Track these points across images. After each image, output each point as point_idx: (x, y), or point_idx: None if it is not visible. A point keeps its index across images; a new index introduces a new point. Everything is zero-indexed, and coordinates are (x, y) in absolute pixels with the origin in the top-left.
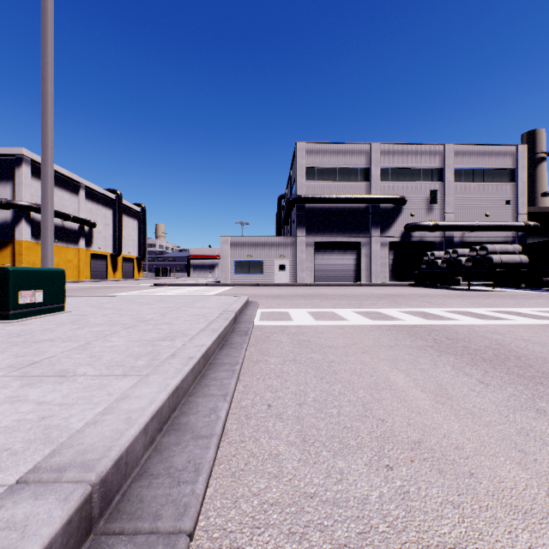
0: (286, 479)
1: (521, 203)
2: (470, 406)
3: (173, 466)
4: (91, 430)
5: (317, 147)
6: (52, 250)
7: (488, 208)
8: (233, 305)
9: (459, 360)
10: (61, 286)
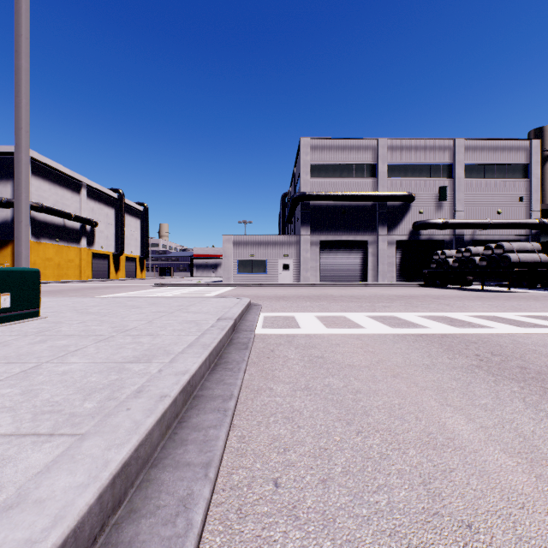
0: None
1: (535, 200)
2: None
3: None
4: None
5: (322, 143)
6: (27, 247)
7: (500, 205)
8: (233, 310)
9: (527, 390)
10: (34, 289)
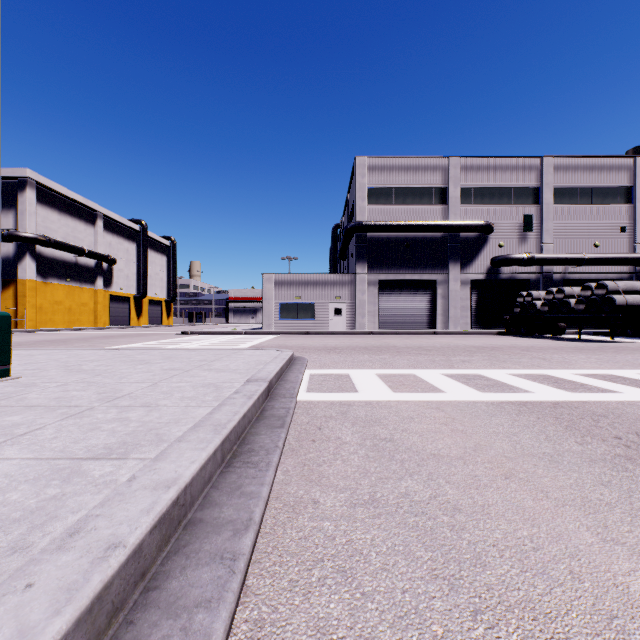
0: None
1: None
2: None
3: None
4: None
5: (382, 163)
6: None
7: (598, 237)
8: (269, 367)
9: None
10: (2, 339)
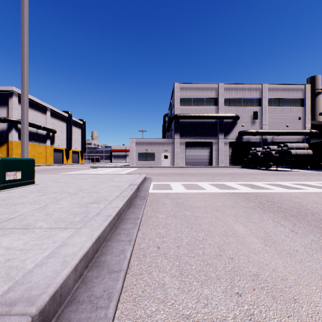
0: (170, 303)
1: (308, 119)
2: (287, 248)
3: (94, 294)
4: (38, 270)
5: (187, 86)
6: (27, 147)
7: (288, 122)
8: (137, 180)
9: (276, 216)
10: (32, 169)
